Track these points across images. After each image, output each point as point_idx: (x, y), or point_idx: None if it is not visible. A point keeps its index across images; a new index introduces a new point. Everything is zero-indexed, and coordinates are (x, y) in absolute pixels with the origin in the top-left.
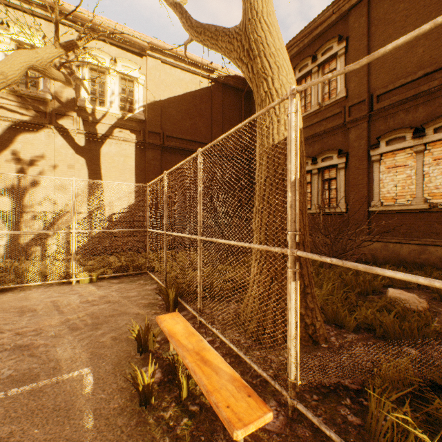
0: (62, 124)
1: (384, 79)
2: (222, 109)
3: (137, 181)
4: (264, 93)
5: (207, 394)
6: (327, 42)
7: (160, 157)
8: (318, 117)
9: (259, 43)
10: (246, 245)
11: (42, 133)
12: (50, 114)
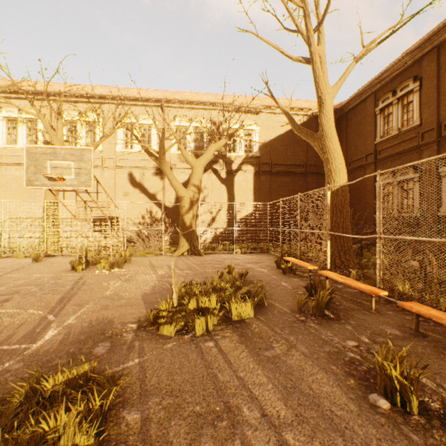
0: (215, 168)
1: None
2: None
3: (254, 197)
4: (328, 169)
5: (302, 265)
6: (403, 81)
7: (269, 179)
8: (397, 140)
9: (326, 147)
10: (316, 231)
11: (205, 174)
12: (209, 163)
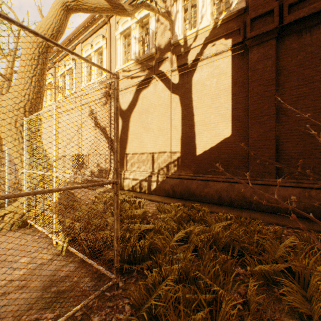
0: (160, 70)
1: None
2: None
3: (235, 103)
4: None
5: None
6: None
7: (273, 50)
8: None
9: None
10: None
11: (151, 86)
12: (154, 66)
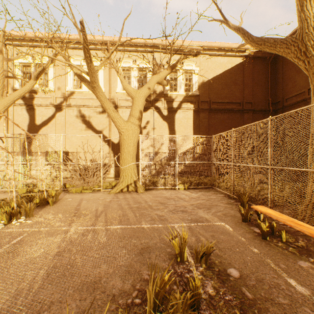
0: (157, 105)
1: None
2: (251, 76)
3: (194, 133)
4: None
5: (310, 234)
6: None
7: (208, 116)
8: None
9: None
10: None
11: (148, 112)
12: (151, 101)
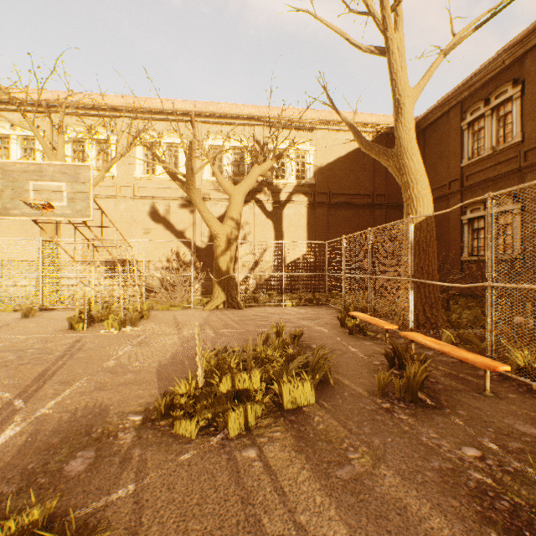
0: (258, 198)
1: None
2: None
3: (308, 235)
4: (408, 196)
5: (375, 323)
6: (500, 86)
7: (327, 213)
8: (491, 162)
9: (405, 166)
10: (393, 278)
11: (247, 206)
12: (251, 192)
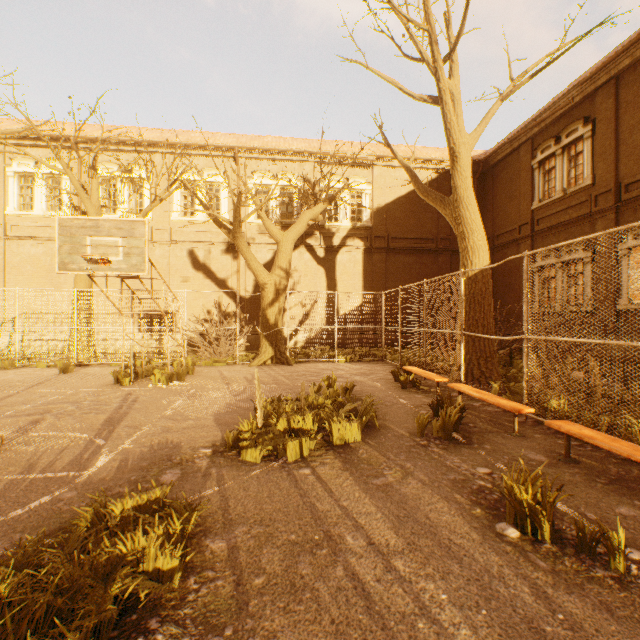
0: (309, 243)
1: (633, 167)
2: None
3: (364, 283)
4: (463, 247)
5: (427, 376)
6: (570, 124)
7: (385, 259)
8: (562, 205)
9: (461, 216)
10: (447, 331)
11: (296, 252)
12: (301, 236)
